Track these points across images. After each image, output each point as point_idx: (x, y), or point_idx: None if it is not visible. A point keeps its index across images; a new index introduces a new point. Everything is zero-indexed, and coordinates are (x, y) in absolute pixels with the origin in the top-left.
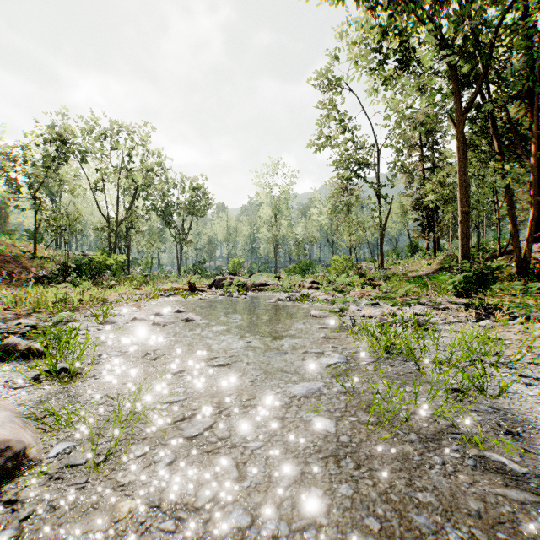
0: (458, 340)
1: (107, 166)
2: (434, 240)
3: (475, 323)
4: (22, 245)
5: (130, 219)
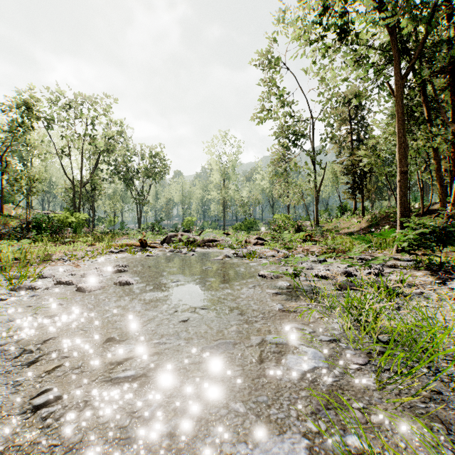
0: None
1: (73, 134)
2: (362, 201)
3: (441, 285)
4: None
5: (93, 182)
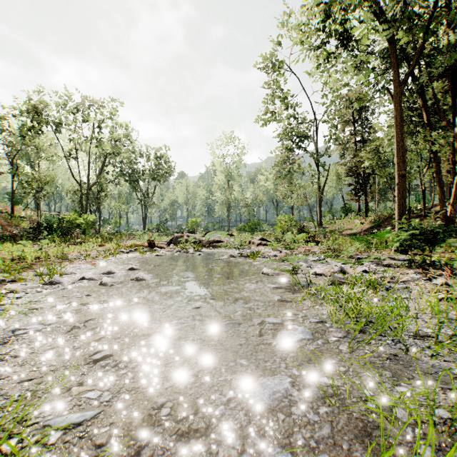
0: (429, 305)
1: (80, 137)
2: (365, 203)
3: (427, 281)
4: (2, 206)
5: (100, 184)
